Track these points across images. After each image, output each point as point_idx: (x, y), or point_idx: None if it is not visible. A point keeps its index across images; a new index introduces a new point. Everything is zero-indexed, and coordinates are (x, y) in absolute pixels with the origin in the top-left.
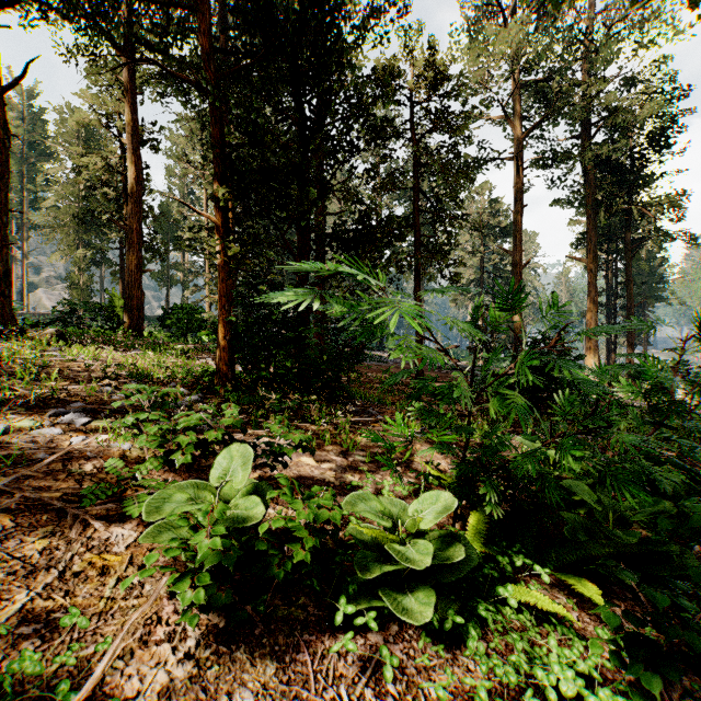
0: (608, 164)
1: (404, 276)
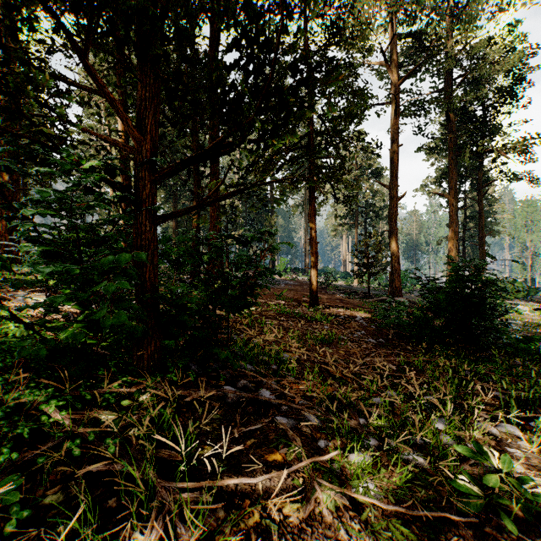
0: (464, 116)
1: (292, 210)
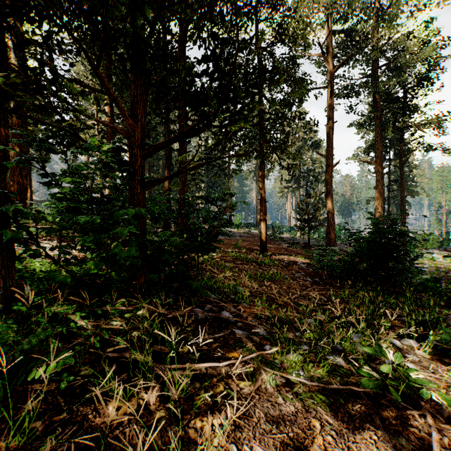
0: (388, 97)
1: (246, 175)
